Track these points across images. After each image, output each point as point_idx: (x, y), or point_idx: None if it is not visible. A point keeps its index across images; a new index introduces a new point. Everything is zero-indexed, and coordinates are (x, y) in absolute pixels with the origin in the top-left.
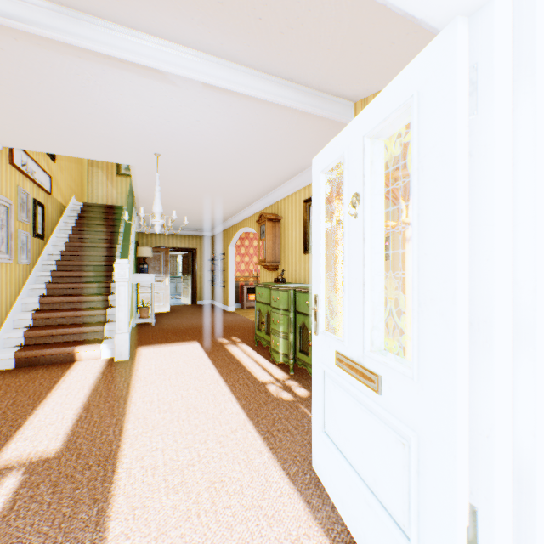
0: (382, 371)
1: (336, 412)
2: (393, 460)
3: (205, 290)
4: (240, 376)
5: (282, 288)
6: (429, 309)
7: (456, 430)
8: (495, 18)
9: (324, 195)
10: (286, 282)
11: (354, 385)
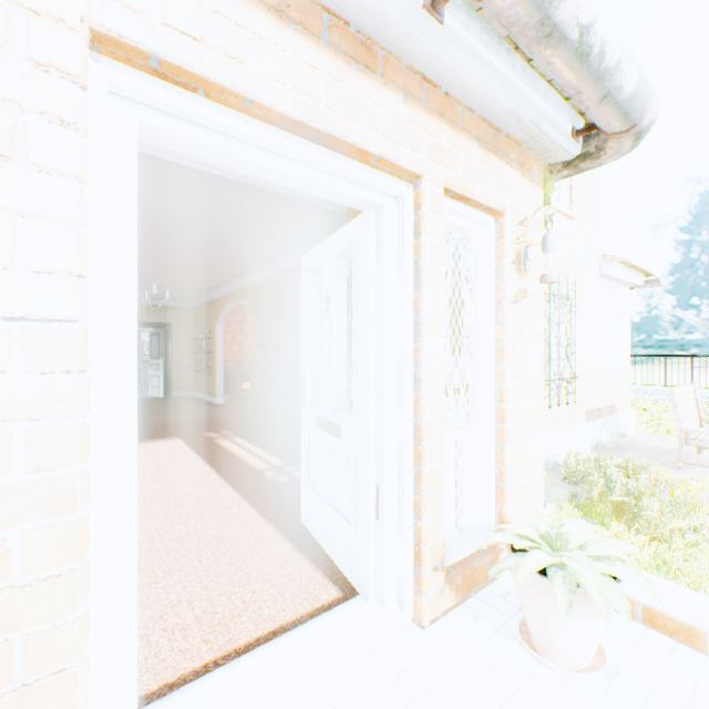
0: (341, 422)
1: (316, 464)
2: (345, 478)
3: (183, 378)
4: (235, 466)
5: (281, 371)
6: (360, 376)
7: (369, 443)
8: (385, 216)
9: (310, 290)
10: (287, 366)
11: (328, 438)
